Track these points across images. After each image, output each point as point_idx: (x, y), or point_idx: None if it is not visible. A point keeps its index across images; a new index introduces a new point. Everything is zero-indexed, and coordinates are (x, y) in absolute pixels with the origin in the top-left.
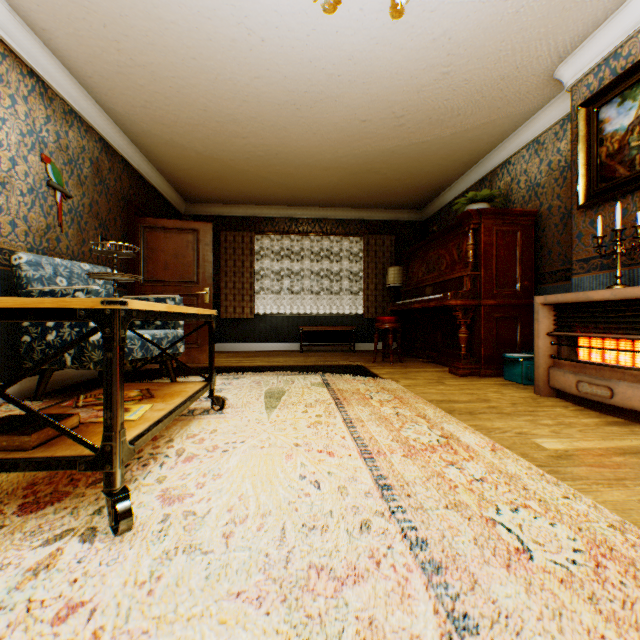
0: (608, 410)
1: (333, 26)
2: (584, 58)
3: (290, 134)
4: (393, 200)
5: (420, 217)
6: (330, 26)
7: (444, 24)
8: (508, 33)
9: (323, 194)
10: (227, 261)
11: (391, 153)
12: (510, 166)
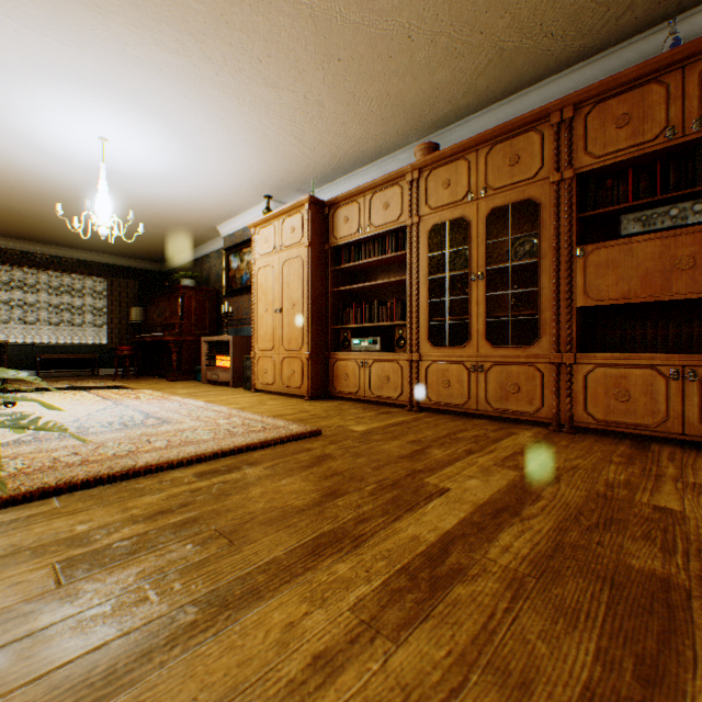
0: (220, 384)
1: (82, 184)
2: (226, 229)
3: (38, 207)
4: (137, 254)
5: (163, 269)
6: (80, 184)
7: (152, 201)
8: (187, 212)
9: (66, 240)
10: None
11: (130, 232)
12: (211, 258)
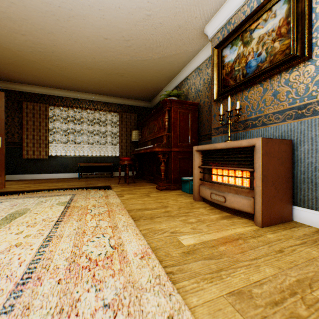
0: (224, 209)
1: None
2: (216, 23)
3: (58, 38)
4: (135, 94)
5: (150, 105)
6: None
7: None
8: None
9: (93, 85)
10: (28, 121)
11: (128, 64)
12: (188, 80)
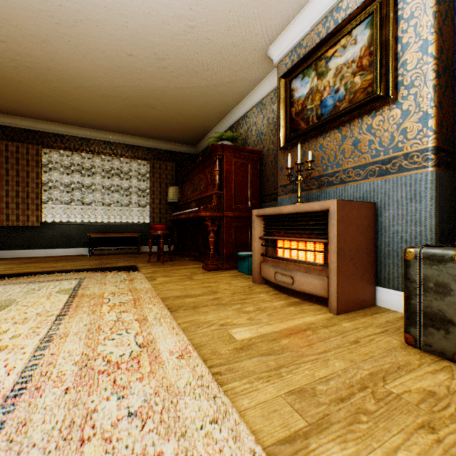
0: (292, 293)
1: None
2: (284, 44)
3: (58, 50)
4: (173, 135)
5: (195, 151)
6: None
7: None
8: (233, 5)
9: (110, 120)
10: (9, 170)
11: (162, 92)
12: (247, 119)
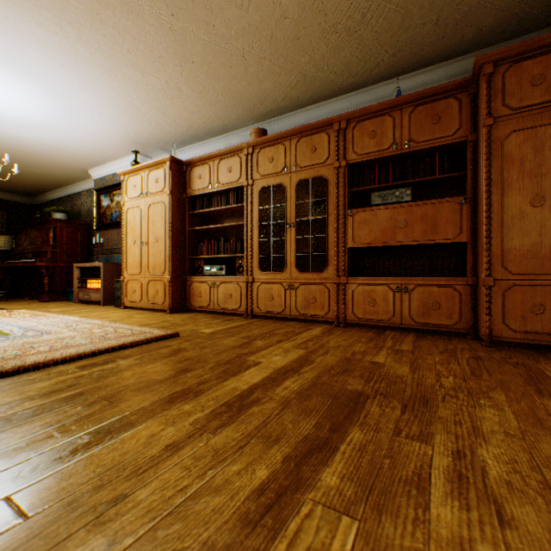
0: (92, 303)
1: None
2: (97, 173)
3: None
4: (5, 187)
5: (33, 202)
6: None
7: (24, 144)
8: (60, 156)
9: None
10: None
11: None
12: (82, 196)
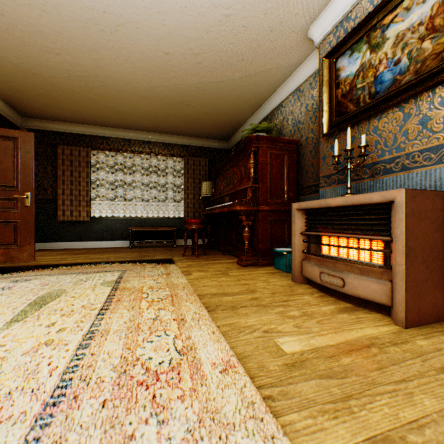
0: (341, 296)
1: None
2: (327, 20)
3: (103, 57)
4: (206, 131)
5: (227, 146)
6: None
7: None
8: None
9: (149, 120)
10: (64, 171)
11: (196, 88)
12: (282, 108)
